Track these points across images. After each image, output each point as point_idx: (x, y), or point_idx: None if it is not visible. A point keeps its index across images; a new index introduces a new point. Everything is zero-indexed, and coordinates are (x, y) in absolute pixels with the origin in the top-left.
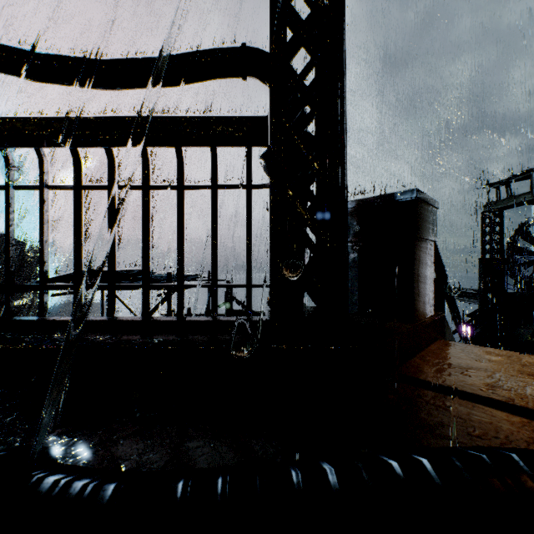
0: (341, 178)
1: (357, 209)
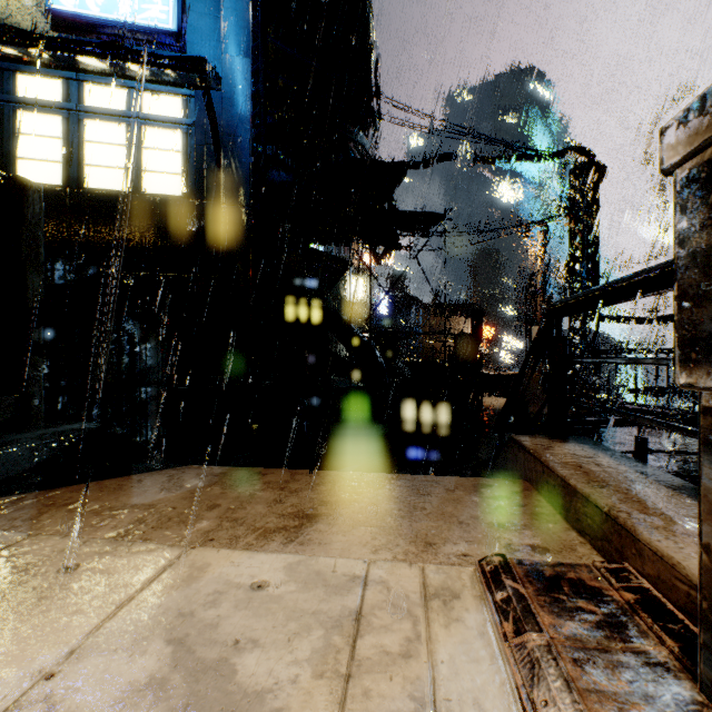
0: None
1: None
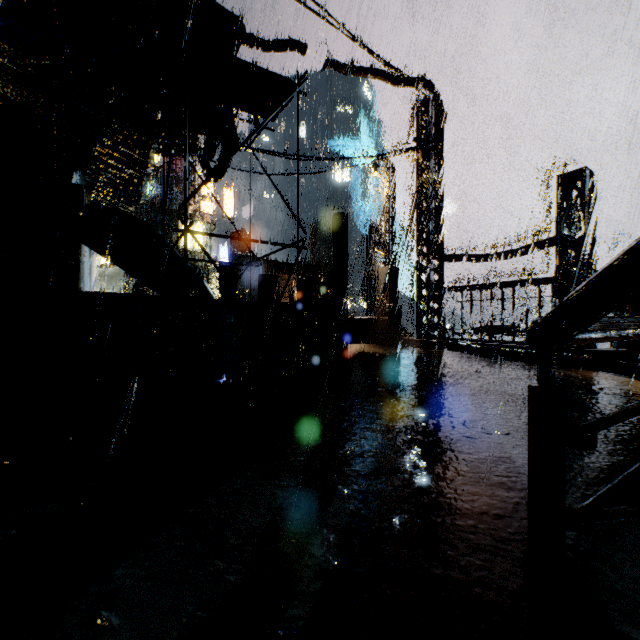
0: None
1: None
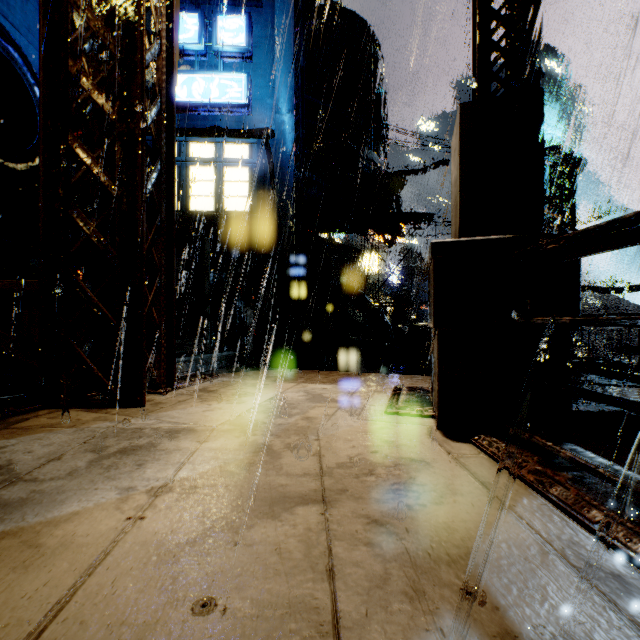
0: None
1: None
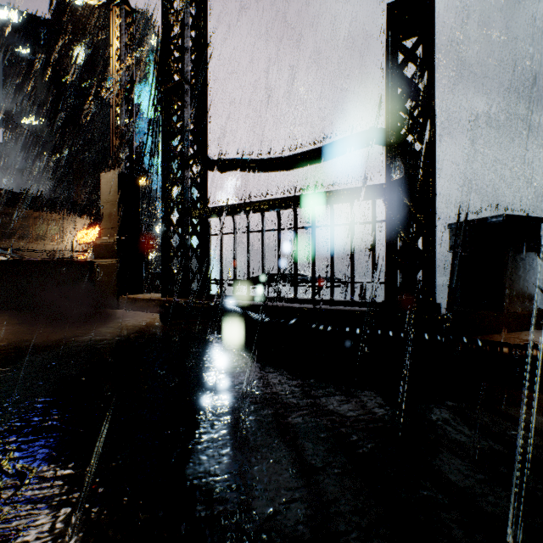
0: (431, 217)
1: (459, 228)
